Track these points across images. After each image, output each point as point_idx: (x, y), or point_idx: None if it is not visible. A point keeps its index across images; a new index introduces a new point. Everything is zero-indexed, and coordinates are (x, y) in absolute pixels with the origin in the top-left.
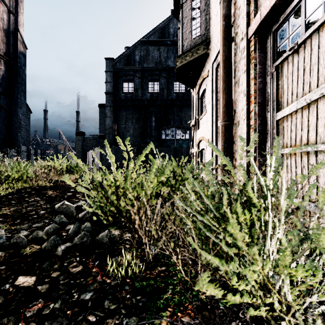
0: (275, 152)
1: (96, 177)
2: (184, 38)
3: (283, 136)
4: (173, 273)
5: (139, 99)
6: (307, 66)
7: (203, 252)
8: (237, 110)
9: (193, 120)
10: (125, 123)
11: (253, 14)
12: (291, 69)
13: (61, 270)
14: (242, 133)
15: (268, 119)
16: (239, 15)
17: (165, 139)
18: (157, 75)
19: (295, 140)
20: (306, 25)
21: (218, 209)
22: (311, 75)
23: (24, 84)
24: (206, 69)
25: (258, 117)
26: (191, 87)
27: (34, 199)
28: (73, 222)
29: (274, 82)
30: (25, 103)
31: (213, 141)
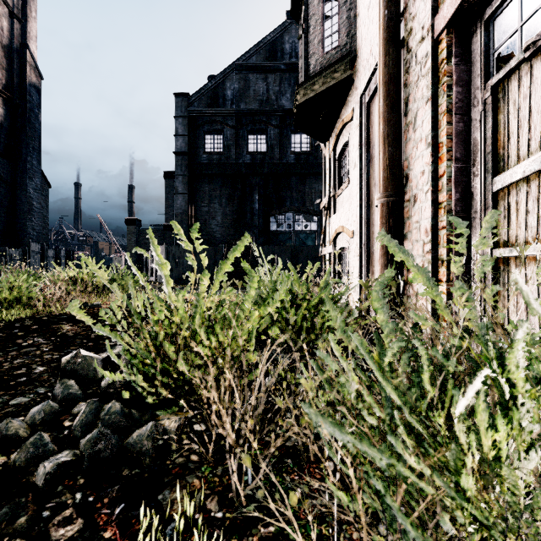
0: None
1: (135, 306)
2: (309, 53)
3: (507, 222)
4: None
5: (232, 163)
6: None
7: None
8: (411, 176)
9: (325, 197)
10: (209, 204)
11: None
12: (526, 89)
13: (29, 536)
14: (422, 218)
15: (476, 190)
16: None
17: (276, 232)
18: (262, 123)
19: (536, 231)
20: None
21: (407, 398)
22: None
23: (38, 138)
24: (350, 107)
25: (456, 187)
26: (321, 140)
27: (33, 342)
28: (94, 394)
29: (489, 118)
30: (40, 170)
31: (361, 235)
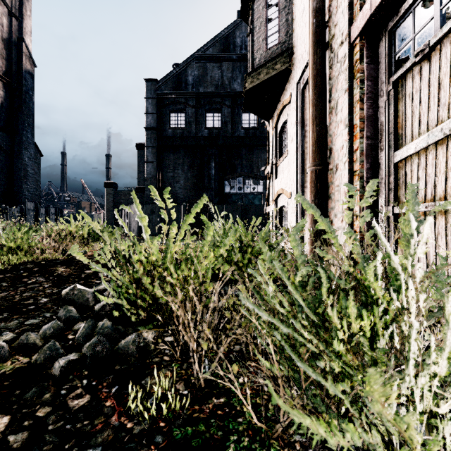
0: (408, 209)
1: (121, 249)
2: (255, 49)
3: (404, 186)
4: (237, 411)
5: (193, 136)
6: (445, 79)
7: (294, 412)
8: (334, 149)
9: (269, 165)
10: (173, 170)
11: (359, 5)
12: (418, 84)
13: (53, 404)
14: (342, 183)
15: (382, 161)
16: (338, 8)
17: (229, 193)
18: (218, 104)
19: (424, 193)
20: (443, 16)
21: (312, 305)
22: (450, 93)
23: (32, 115)
24: (288, 93)
25: (367, 159)
26: (265, 118)
27: (36, 280)
28: (88, 317)
29: (392, 106)
30: (33, 142)
31: None
